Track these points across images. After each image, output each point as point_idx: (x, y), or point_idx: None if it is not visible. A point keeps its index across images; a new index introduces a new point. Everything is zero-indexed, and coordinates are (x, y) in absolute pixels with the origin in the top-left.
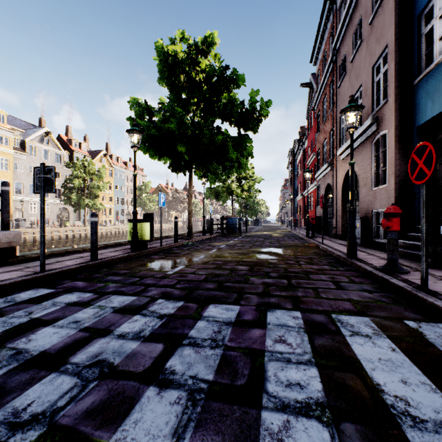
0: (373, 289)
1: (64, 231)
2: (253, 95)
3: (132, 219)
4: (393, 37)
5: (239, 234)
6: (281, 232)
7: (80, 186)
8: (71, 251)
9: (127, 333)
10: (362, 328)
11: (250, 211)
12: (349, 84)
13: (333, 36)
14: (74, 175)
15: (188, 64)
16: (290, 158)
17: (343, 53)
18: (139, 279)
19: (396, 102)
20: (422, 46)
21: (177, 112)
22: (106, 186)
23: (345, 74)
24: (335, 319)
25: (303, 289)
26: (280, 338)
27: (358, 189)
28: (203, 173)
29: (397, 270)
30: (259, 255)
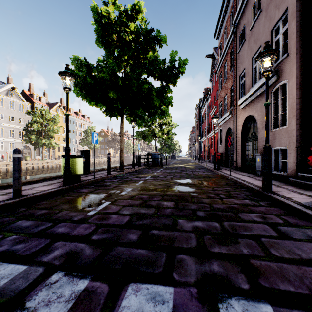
0: None
1: (25, 164)
2: (173, 55)
3: (65, 155)
4: None
5: (161, 166)
6: (192, 164)
7: (38, 129)
8: (2, 186)
9: None
10: None
11: (168, 149)
12: (248, 48)
13: (233, 14)
14: (33, 121)
15: (119, 24)
16: (197, 111)
17: (243, 25)
18: (51, 225)
19: (297, 55)
20: None
21: (109, 63)
22: (59, 130)
23: (245, 41)
24: None
25: (244, 240)
26: None
27: (255, 131)
28: (132, 118)
29: None
30: (180, 187)
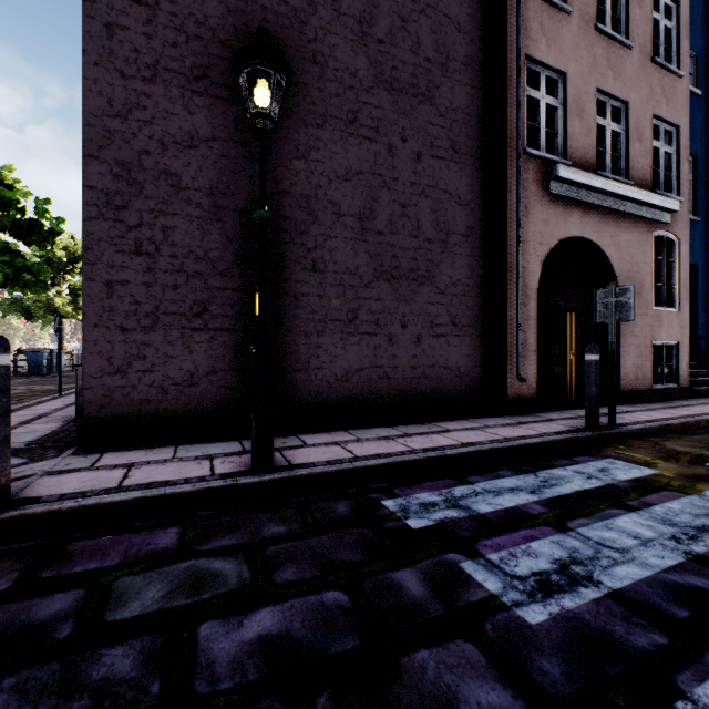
0: None
1: None
2: (41, 204)
3: None
4: None
5: (48, 374)
6: None
7: None
8: None
9: None
10: None
11: None
12: None
13: None
14: None
15: None
16: None
17: None
18: None
19: None
20: None
21: None
22: None
23: None
24: None
25: None
26: None
27: None
28: None
29: None
30: None
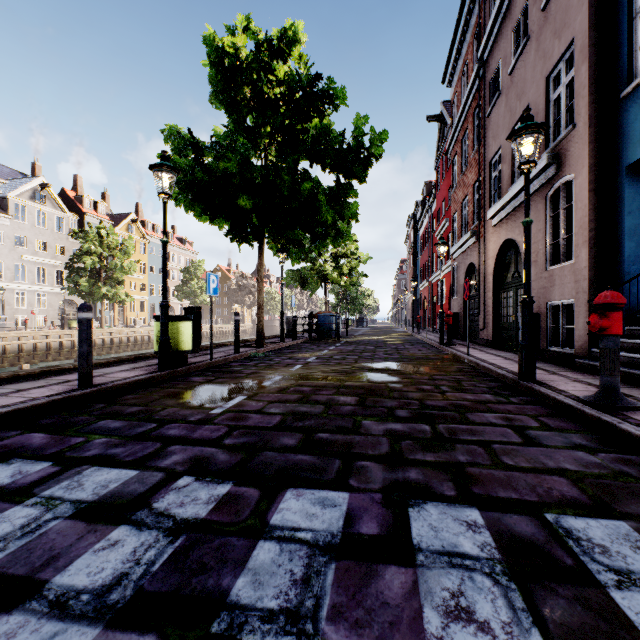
0: (593, 443)
1: (68, 336)
2: (359, 124)
3: (160, 316)
4: (585, 24)
5: (337, 339)
6: (399, 336)
7: (94, 267)
8: (52, 371)
9: (75, 595)
10: (630, 557)
11: (351, 306)
12: (507, 109)
13: (479, 39)
14: (84, 250)
15: (256, 69)
16: (409, 228)
17: (496, 62)
18: (156, 426)
19: (591, 128)
20: (635, 35)
21: (239, 143)
22: (134, 267)
23: (500, 93)
24: (560, 528)
25: (465, 446)
26: (457, 603)
27: (519, 270)
28: (281, 246)
29: (620, 404)
30: (371, 374)
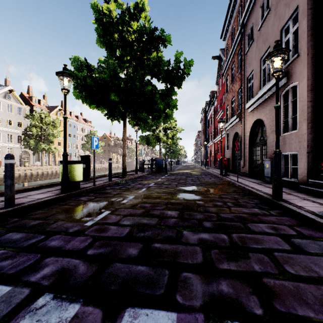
0: None
1: (23, 170)
2: (178, 56)
3: (62, 161)
4: None
5: (166, 172)
6: (198, 170)
7: (38, 134)
8: None
9: None
10: None
11: (173, 154)
12: (257, 49)
13: (241, 13)
14: (32, 125)
15: (121, 23)
16: (202, 115)
17: (250, 25)
18: (44, 237)
19: (308, 55)
20: None
21: (111, 63)
22: (59, 134)
23: (253, 41)
24: None
25: (255, 254)
26: None
27: (264, 136)
28: (136, 122)
29: None
30: (185, 194)
